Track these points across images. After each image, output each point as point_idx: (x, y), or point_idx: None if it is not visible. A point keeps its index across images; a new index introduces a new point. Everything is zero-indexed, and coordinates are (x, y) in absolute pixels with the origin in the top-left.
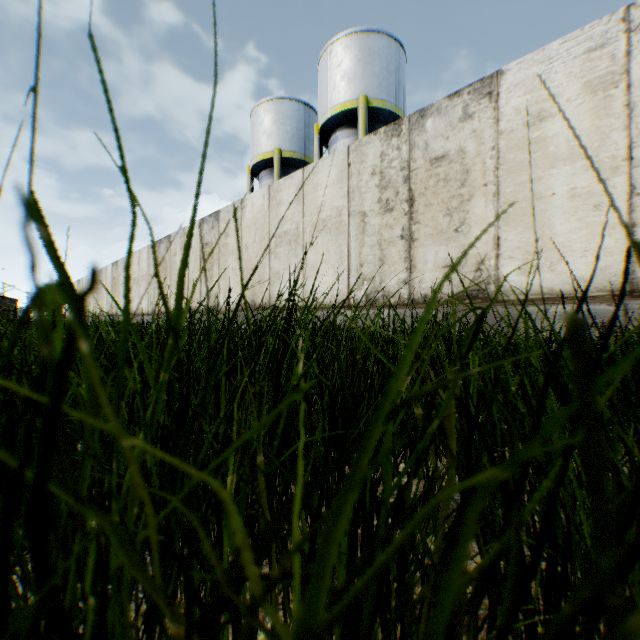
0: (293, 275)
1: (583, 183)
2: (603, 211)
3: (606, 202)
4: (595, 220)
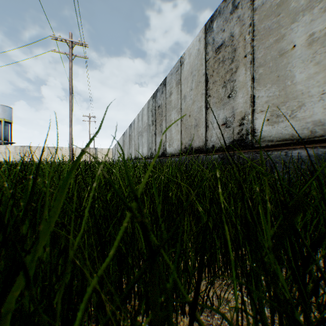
0: (5, 157)
1: (38, 155)
2: (39, 157)
3: (39, 156)
4: (38, 157)
